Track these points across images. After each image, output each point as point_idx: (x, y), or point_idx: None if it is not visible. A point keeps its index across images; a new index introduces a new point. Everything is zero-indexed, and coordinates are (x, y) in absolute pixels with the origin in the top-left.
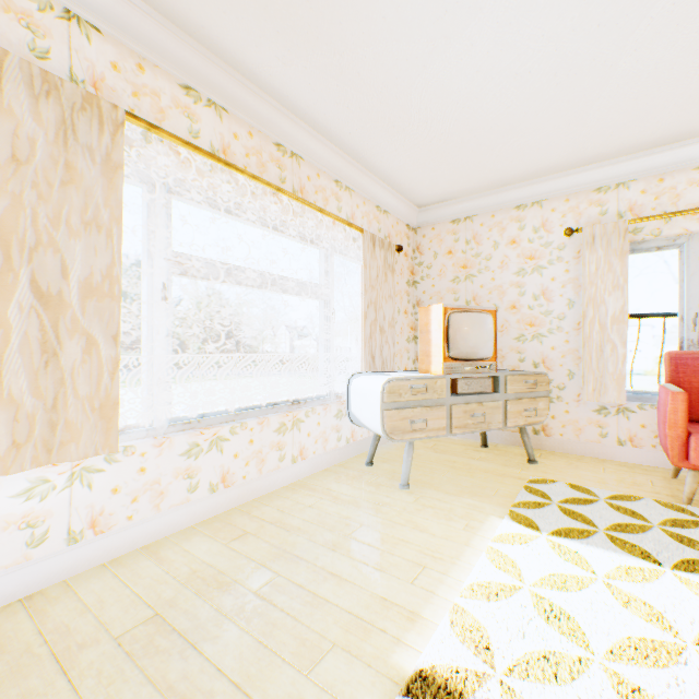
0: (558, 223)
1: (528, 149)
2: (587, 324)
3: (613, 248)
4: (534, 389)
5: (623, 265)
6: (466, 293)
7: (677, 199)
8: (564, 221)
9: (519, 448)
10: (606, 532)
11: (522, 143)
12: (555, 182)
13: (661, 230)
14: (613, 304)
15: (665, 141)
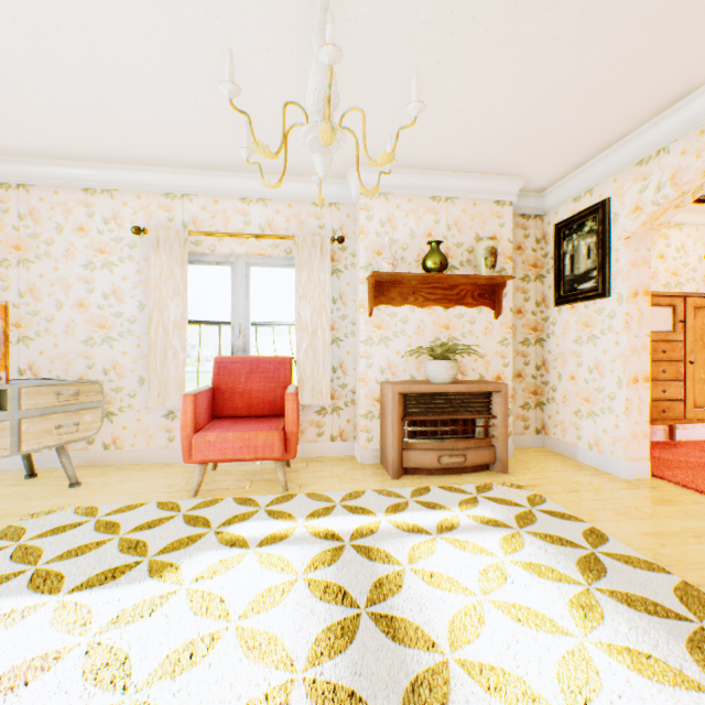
0: (131, 219)
1: (61, 117)
2: (154, 329)
3: (176, 255)
4: (78, 400)
5: (184, 274)
6: (21, 282)
7: (228, 222)
8: (136, 218)
9: (85, 468)
10: (47, 565)
11: (46, 106)
12: (125, 174)
13: (217, 247)
14: (176, 310)
15: (215, 167)
